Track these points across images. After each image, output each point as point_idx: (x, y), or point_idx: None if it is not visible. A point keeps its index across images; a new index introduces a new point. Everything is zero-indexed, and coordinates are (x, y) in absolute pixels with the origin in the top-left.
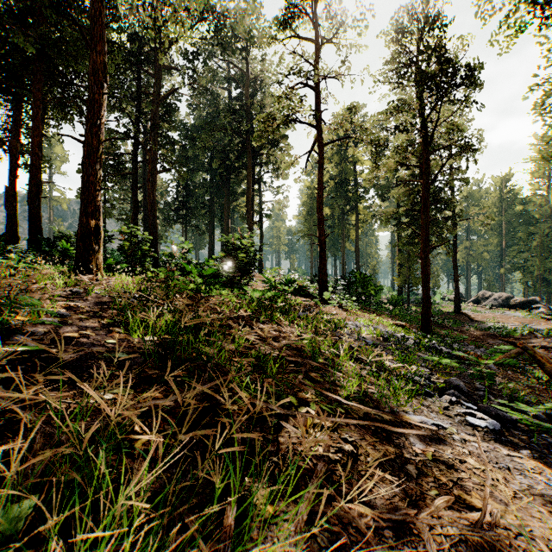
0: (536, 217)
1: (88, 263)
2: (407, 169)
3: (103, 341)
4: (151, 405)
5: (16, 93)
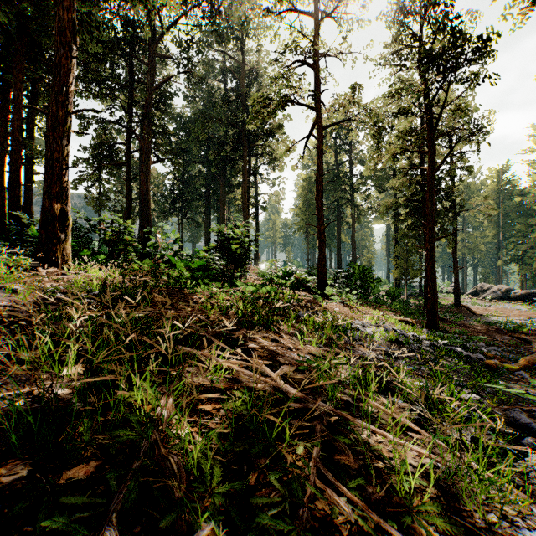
0: (535, 209)
1: (51, 254)
2: (407, 158)
3: None
4: None
5: (3, 79)
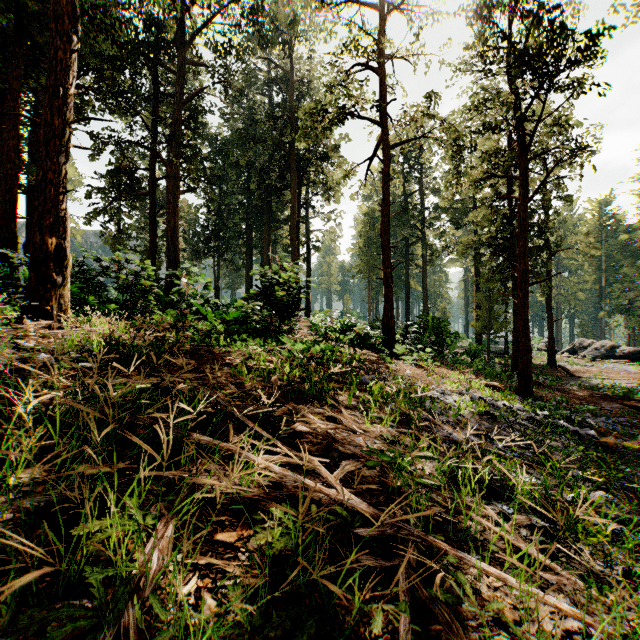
0: None
1: (44, 302)
2: (491, 186)
3: None
4: None
5: None
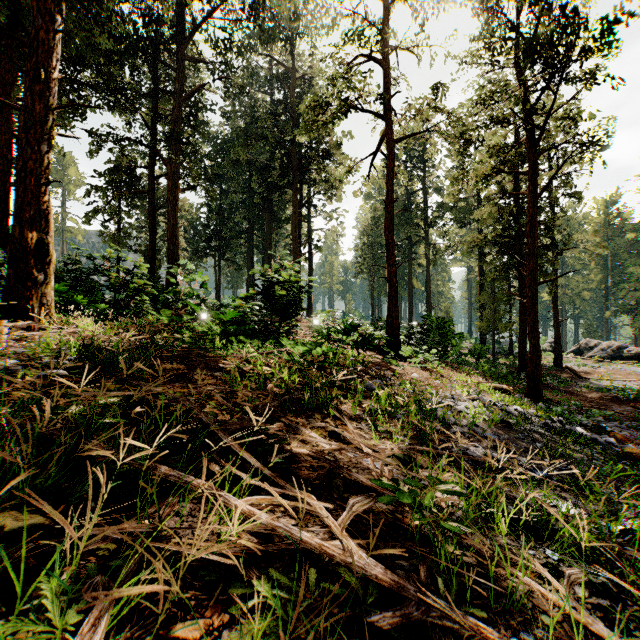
0: None
1: (24, 302)
2: (497, 183)
3: None
4: None
5: None
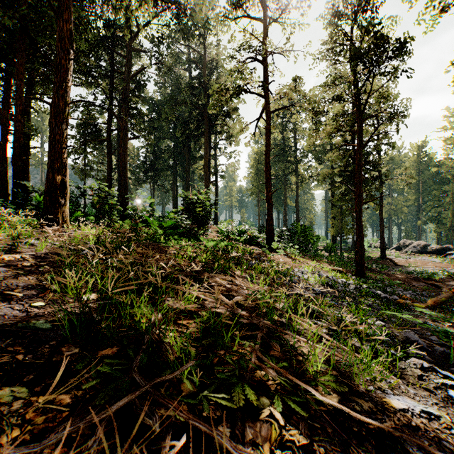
0: (449, 177)
1: (54, 215)
2: (341, 136)
3: (29, 304)
4: (41, 424)
5: (6, 70)
